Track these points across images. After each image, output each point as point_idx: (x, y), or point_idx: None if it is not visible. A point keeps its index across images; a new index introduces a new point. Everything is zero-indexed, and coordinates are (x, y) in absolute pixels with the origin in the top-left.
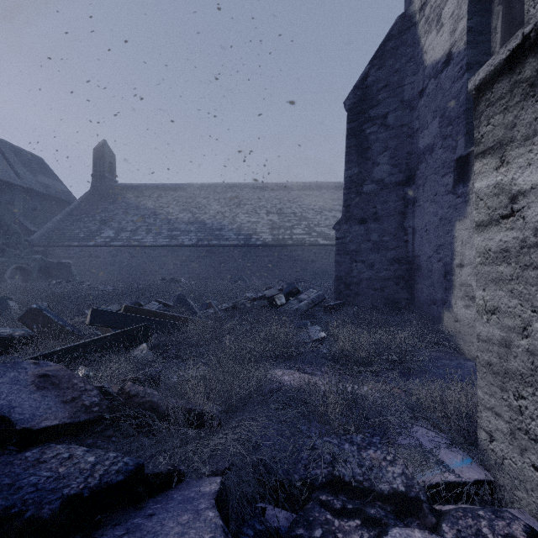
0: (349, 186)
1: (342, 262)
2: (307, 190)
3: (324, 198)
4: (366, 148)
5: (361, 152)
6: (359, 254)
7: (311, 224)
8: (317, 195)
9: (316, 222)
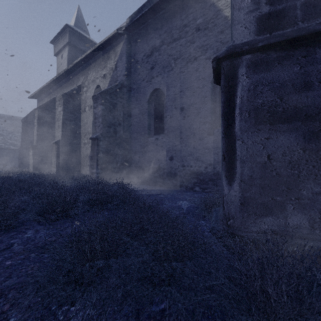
0: (23, 140)
1: (21, 158)
2: (2, 118)
3: (14, 125)
4: (27, 132)
5: (26, 133)
6: (25, 156)
7: (6, 138)
8: (9, 122)
9: (9, 137)
